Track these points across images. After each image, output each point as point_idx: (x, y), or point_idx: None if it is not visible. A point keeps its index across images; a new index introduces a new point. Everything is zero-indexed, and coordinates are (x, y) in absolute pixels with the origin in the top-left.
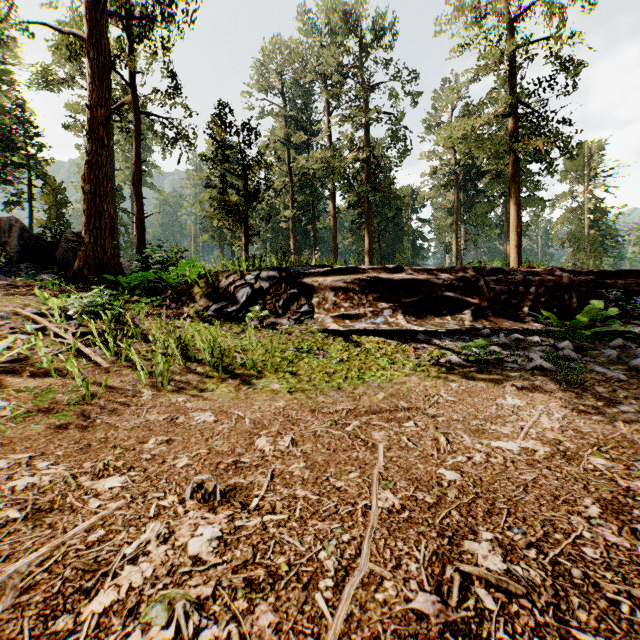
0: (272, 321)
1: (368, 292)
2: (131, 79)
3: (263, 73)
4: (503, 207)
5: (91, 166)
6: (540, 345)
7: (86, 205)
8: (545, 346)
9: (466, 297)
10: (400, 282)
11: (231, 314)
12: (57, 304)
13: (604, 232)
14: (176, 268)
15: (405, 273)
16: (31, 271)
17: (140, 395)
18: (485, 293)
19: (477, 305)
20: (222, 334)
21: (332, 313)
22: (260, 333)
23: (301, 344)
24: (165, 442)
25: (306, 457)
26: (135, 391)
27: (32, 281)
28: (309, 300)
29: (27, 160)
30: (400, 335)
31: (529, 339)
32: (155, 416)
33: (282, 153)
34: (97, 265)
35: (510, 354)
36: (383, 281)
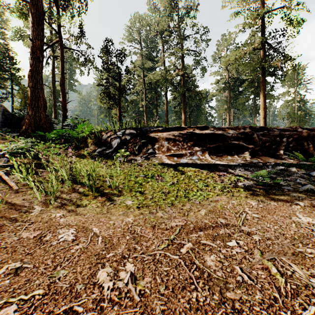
0: (131, 158)
1: (187, 141)
2: (59, 30)
3: (130, 32)
4: (253, 100)
5: (33, 72)
6: (297, 173)
7: (30, 94)
8: (302, 174)
9: (246, 144)
10: (206, 135)
11: (108, 154)
12: (0, 148)
13: (305, 112)
14: (76, 127)
15: (209, 130)
16: (8, 132)
17: (31, 211)
18: (257, 141)
19: (252, 148)
20: (100, 166)
21: (166, 153)
22: (123, 165)
23: (147, 172)
24: (13, 272)
25: (143, 304)
26: (29, 207)
27: (2, 136)
28: (153, 146)
29: (10, 76)
30: (207, 166)
31: (289, 169)
32: (28, 234)
33: (140, 73)
34: (36, 127)
35: (282, 179)
36: (196, 134)
